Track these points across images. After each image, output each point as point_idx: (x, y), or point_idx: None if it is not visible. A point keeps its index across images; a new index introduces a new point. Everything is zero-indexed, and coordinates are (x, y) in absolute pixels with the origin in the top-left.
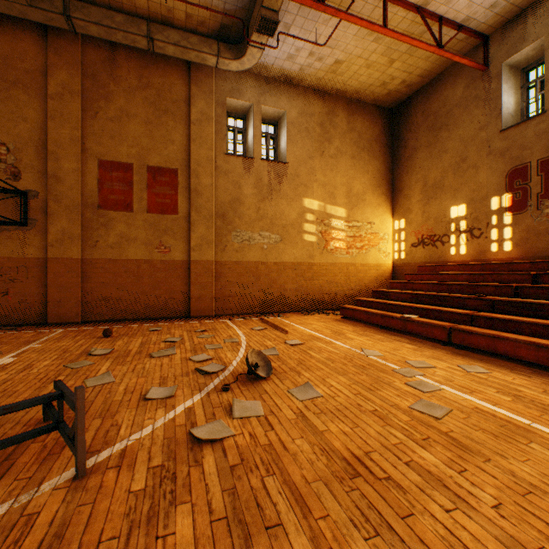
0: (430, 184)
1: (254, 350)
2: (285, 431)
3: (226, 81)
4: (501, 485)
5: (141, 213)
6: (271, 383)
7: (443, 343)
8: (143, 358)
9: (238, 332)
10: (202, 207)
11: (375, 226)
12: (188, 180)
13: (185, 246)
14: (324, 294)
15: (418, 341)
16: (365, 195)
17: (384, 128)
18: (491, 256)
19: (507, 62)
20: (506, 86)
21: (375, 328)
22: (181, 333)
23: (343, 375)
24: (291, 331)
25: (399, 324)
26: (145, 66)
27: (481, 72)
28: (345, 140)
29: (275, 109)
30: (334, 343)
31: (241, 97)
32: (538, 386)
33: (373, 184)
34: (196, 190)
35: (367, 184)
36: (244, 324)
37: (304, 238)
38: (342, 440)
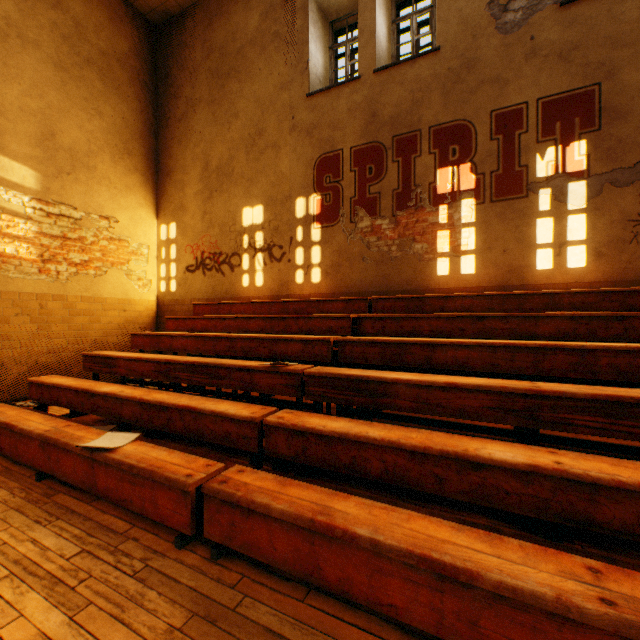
0: (214, 167)
1: None
2: None
3: None
4: None
5: None
6: None
7: (184, 538)
8: None
9: None
10: None
11: (120, 225)
12: None
13: None
14: None
15: (108, 546)
16: (96, 158)
17: (141, 50)
18: (296, 291)
19: None
20: (315, 31)
21: (26, 479)
22: None
23: None
24: None
25: (80, 470)
26: None
27: None
28: (36, 14)
29: None
30: None
31: None
32: None
33: (116, 143)
34: None
35: (101, 139)
36: None
37: None
38: None
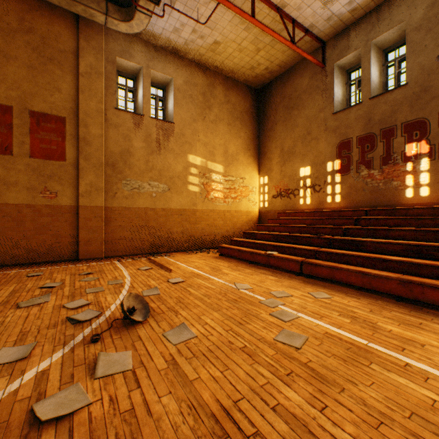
0: (286, 150)
1: (131, 294)
2: (152, 387)
3: (116, 41)
4: (357, 420)
5: (22, 157)
6: (147, 326)
7: (297, 274)
8: (7, 309)
9: (124, 273)
10: (91, 155)
11: (246, 180)
12: (76, 129)
13: (73, 192)
14: (206, 236)
15: (278, 273)
16: (239, 155)
17: (253, 104)
18: (327, 206)
19: (337, 63)
20: (337, 81)
21: (245, 263)
22: (63, 277)
23: (217, 310)
24: (175, 269)
25: (264, 259)
26: (27, 10)
27: (321, 68)
28: (222, 109)
29: (163, 75)
30: (212, 279)
31: (131, 59)
32: (366, 306)
33: (244, 147)
34: (84, 139)
35: (240, 147)
36: (132, 265)
37: (189, 189)
38: (212, 389)
